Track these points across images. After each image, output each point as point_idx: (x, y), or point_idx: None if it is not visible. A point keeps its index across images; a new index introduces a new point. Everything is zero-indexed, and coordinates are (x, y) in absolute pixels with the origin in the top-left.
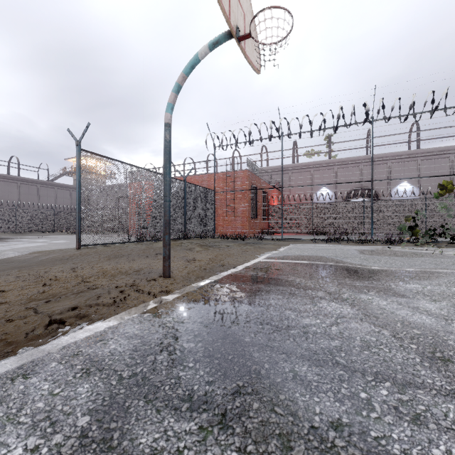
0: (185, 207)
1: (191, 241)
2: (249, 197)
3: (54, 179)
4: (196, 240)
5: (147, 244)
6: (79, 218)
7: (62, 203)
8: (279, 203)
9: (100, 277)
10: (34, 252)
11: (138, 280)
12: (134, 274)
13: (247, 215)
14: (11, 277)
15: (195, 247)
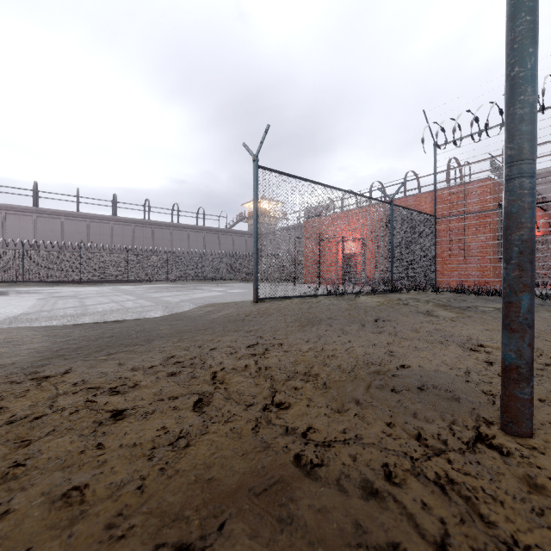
0: (391, 243)
1: (411, 296)
2: (495, 223)
3: (232, 226)
4: (417, 295)
5: (346, 301)
6: (256, 261)
7: (239, 250)
8: (545, 233)
9: (308, 390)
10: (208, 305)
11: (427, 434)
12: (380, 388)
13: (491, 254)
14: (159, 360)
15: (433, 308)
